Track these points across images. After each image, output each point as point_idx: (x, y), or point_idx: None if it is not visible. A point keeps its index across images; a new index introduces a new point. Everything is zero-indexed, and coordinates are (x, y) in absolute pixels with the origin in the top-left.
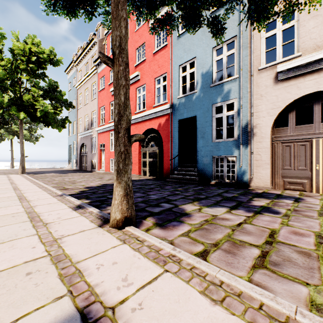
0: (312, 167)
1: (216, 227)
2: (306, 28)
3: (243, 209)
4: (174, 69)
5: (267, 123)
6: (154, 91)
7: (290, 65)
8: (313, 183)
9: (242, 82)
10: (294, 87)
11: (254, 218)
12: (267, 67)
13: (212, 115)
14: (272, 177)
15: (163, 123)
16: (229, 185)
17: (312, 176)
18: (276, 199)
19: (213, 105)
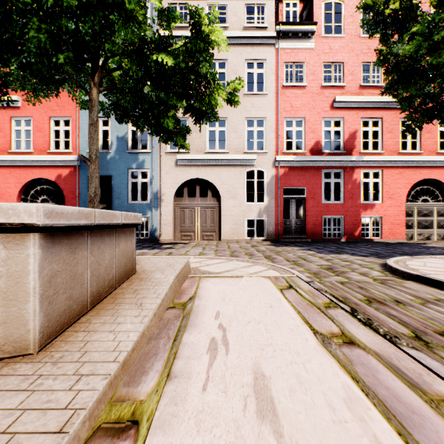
0: (195, 225)
1: (146, 254)
2: (192, 136)
3: (157, 249)
4: (83, 119)
5: (171, 193)
6: (50, 133)
7: (184, 158)
8: (196, 235)
9: (154, 157)
10: (186, 172)
11: (163, 250)
12: (171, 152)
13: (128, 179)
14: (175, 232)
15: (65, 175)
16: (144, 241)
17: (195, 230)
18: (175, 244)
19: (129, 169)
